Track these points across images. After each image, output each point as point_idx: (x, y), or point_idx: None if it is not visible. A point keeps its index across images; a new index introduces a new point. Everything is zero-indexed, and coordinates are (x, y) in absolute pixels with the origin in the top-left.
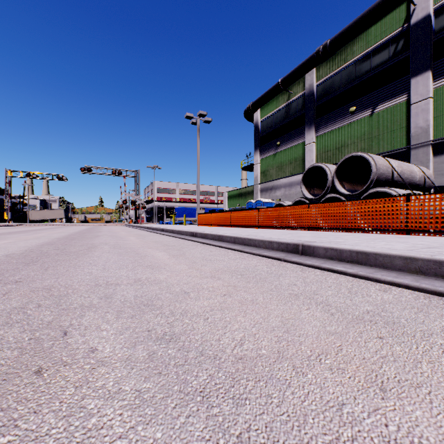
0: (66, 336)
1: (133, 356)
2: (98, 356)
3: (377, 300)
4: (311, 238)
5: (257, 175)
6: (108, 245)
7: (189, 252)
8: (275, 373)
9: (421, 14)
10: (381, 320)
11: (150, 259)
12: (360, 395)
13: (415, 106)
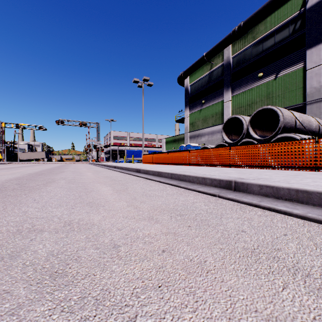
0: None
1: None
2: None
3: None
4: (239, 175)
5: (187, 125)
6: (65, 180)
7: (132, 186)
8: None
9: None
10: None
11: (93, 195)
12: None
13: (310, 71)
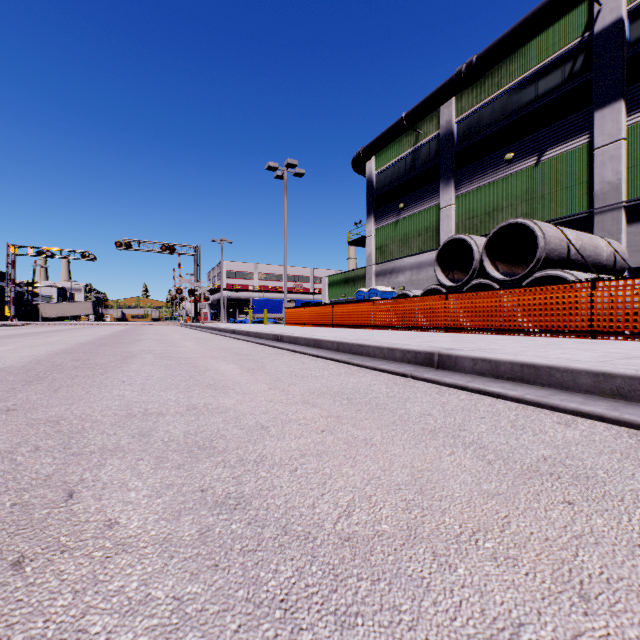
0: (72, 500)
1: (175, 534)
2: (117, 536)
3: (556, 440)
4: (452, 344)
5: (371, 252)
6: (152, 354)
7: (271, 364)
8: (403, 566)
9: (609, 17)
10: (566, 473)
11: (212, 375)
12: (547, 608)
13: (601, 152)
